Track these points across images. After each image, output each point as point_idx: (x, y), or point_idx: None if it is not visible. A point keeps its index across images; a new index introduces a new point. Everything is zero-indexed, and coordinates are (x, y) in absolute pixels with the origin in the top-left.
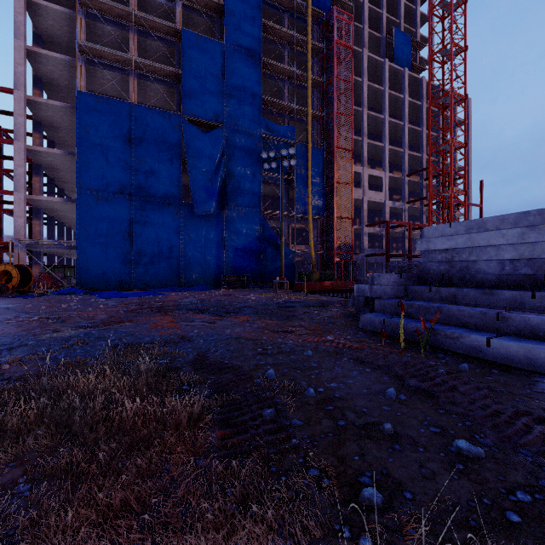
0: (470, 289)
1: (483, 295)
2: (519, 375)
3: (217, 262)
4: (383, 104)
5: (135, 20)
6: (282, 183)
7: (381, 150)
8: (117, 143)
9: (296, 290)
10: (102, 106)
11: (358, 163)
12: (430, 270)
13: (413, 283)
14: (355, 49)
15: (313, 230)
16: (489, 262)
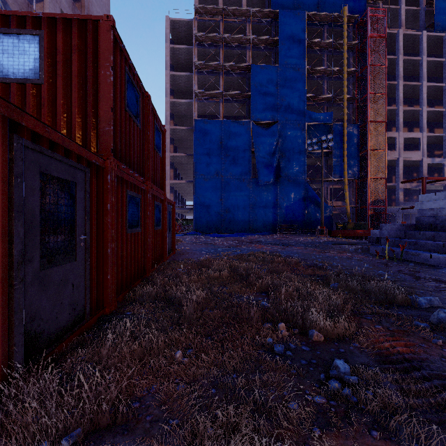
0: (442, 232)
1: None
2: (437, 267)
3: (274, 216)
4: (421, 72)
5: (223, 68)
6: (322, 159)
7: (418, 113)
8: (214, 146)
9: (333, 236)
10: (207, 126)
11: (394, 127)
12: (423, 221)
13: (413, 229)
14: (390, 33)
15: (349, 189)
16: None
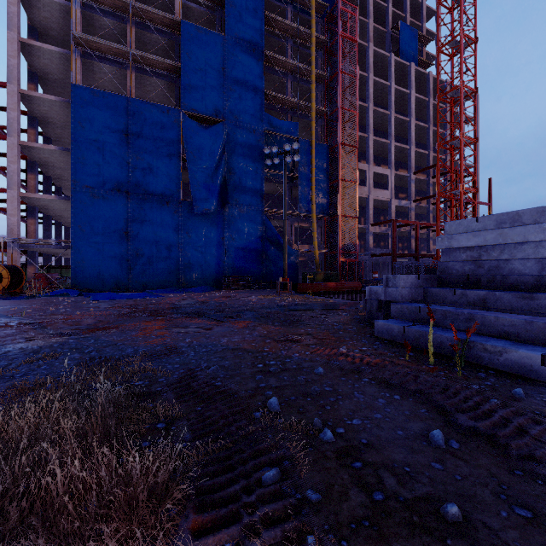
0: (504, 292)
1: (520, 299)
2: None
3: (218, 262)
4: (389, 99)
5: (133, 12)
6: (285, 180)
7: (386, 147)
8: (113, 139)
9: (300, 292)
10: (98, 100)
11: (363, 160)
12: (452, 270)
13: (432, 284)
14: (360, 43)
15: (317, 229)
16: (525, 261)
